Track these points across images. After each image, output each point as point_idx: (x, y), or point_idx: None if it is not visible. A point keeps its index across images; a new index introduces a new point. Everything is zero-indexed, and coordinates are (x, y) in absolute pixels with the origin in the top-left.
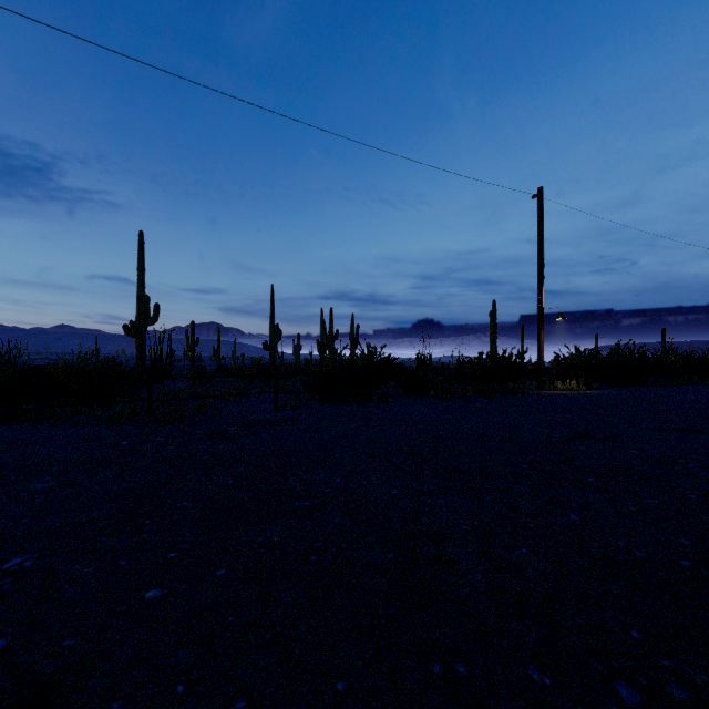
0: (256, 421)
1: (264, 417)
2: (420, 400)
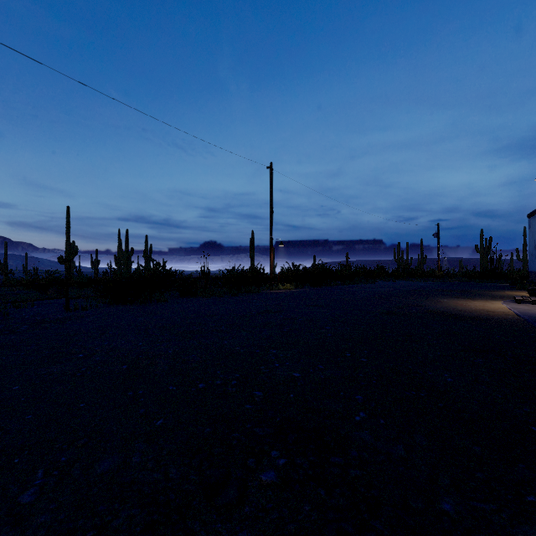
0: (47, 320)
1: (55, 317)
2: (190, 299)
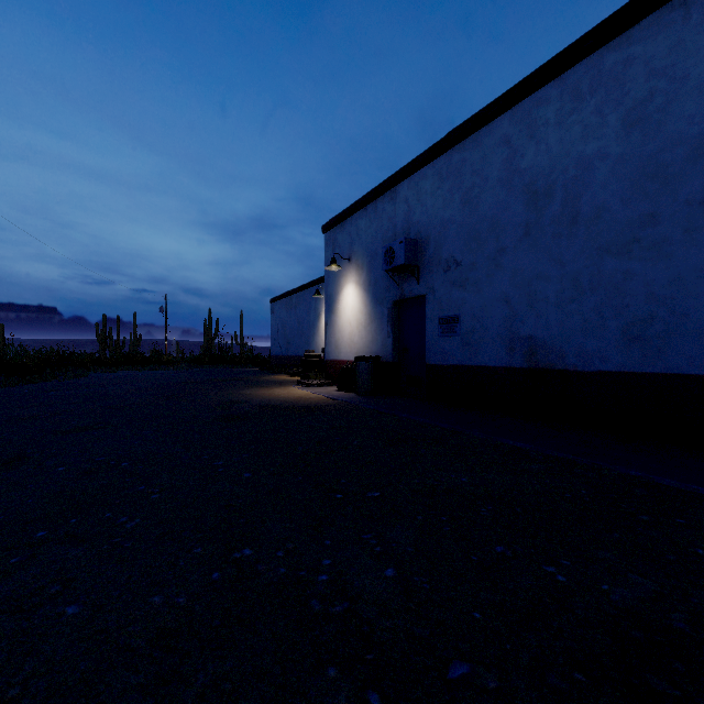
0: None
1: None
2: None
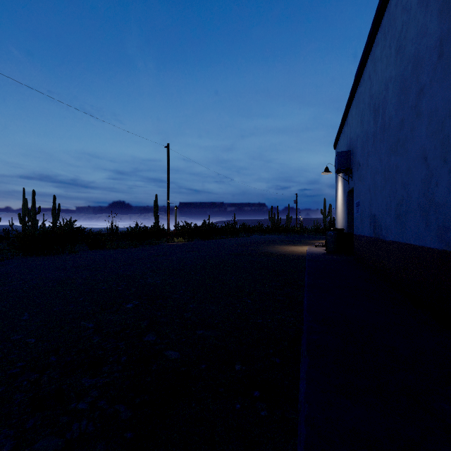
0: None
1: None
2: (98, 251)
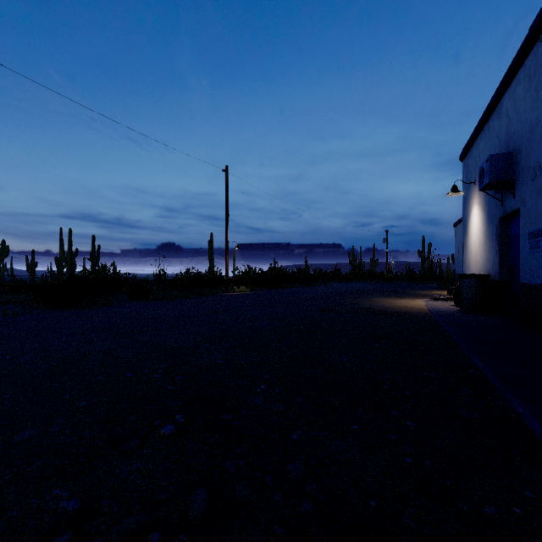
0: None
1: None
2: (139, 303)
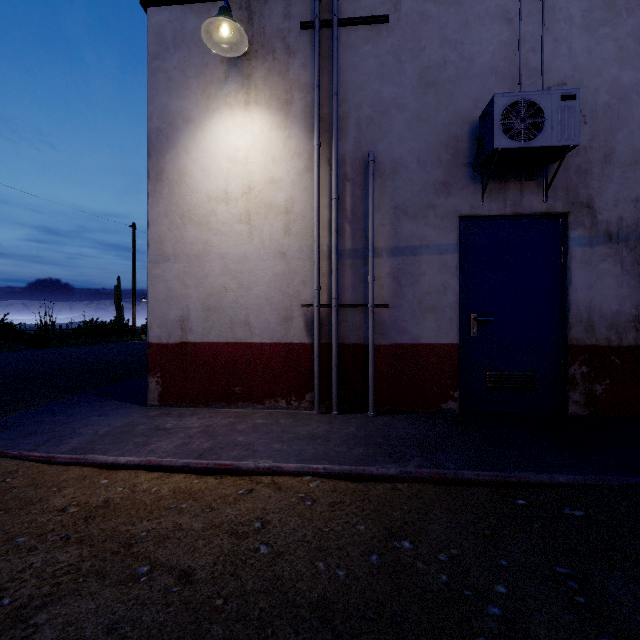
0: None
1: None
2: (43, 349)
